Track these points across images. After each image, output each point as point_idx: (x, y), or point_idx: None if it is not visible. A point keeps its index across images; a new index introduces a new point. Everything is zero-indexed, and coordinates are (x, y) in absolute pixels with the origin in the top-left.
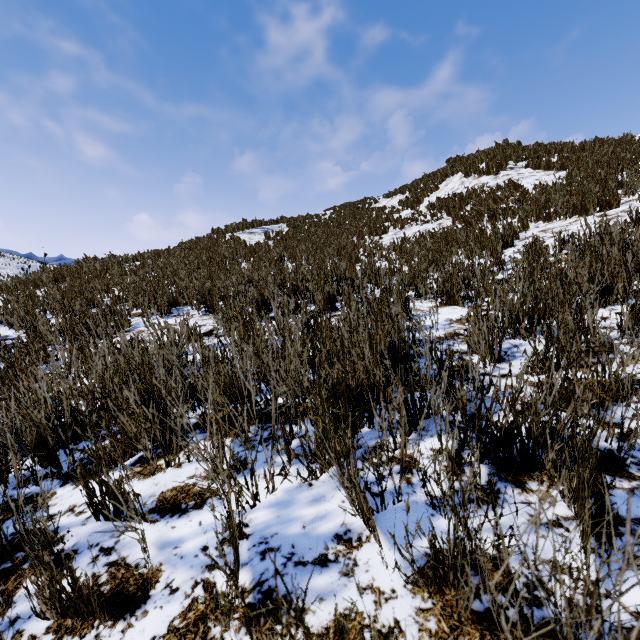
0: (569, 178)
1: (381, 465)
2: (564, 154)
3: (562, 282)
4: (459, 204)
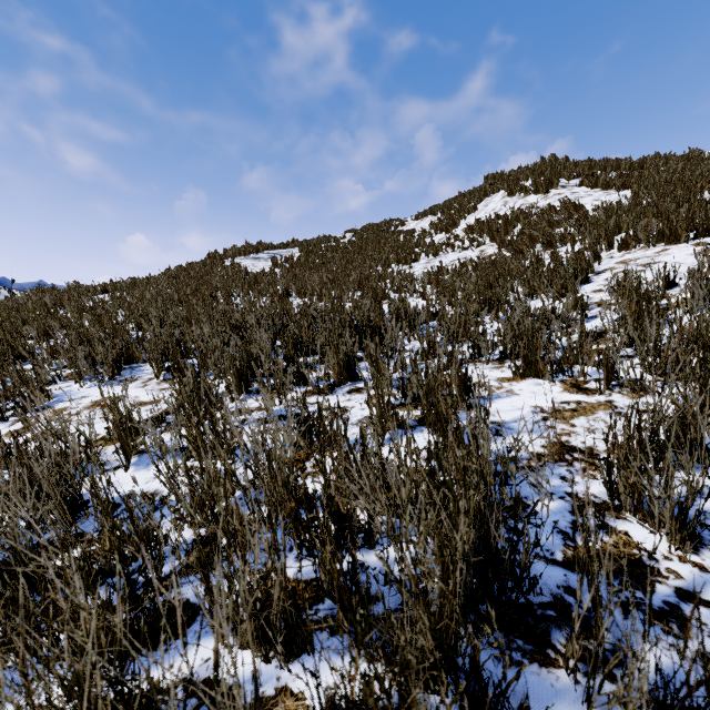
0: (637, 198)
1: None
2: (623, 171)
3: None
4: (505, 227)
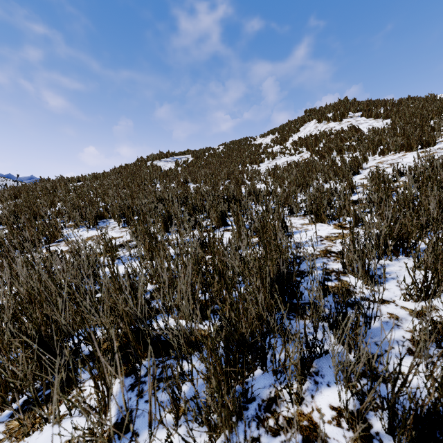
0: (393, 124)
1: (278, 432)
2: (387, 107)
3: (426, 211)
4: (315, 142)
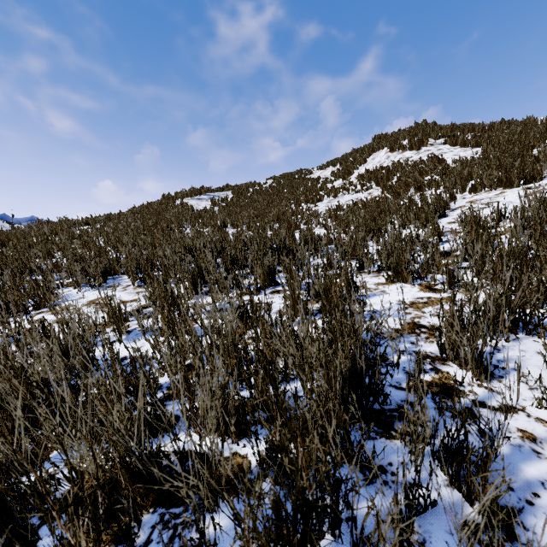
0: (485, 154)
1: None
2: (476, 133)
3: None
4: (387, 176)
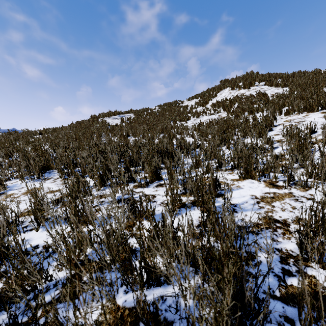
0: (292, 91)
1: None
2: (284, 78)
3: None
4: (230, 104)
